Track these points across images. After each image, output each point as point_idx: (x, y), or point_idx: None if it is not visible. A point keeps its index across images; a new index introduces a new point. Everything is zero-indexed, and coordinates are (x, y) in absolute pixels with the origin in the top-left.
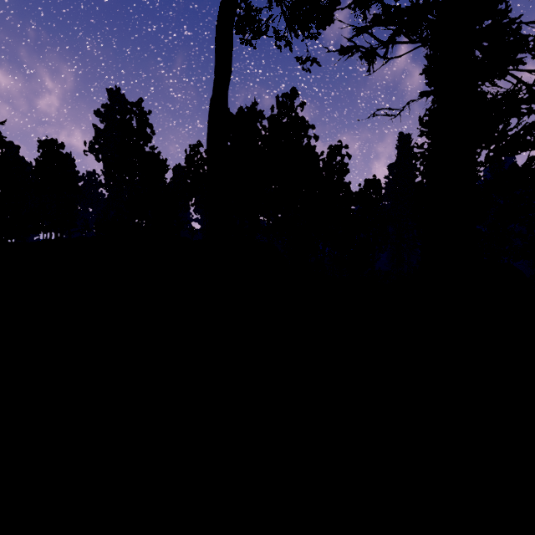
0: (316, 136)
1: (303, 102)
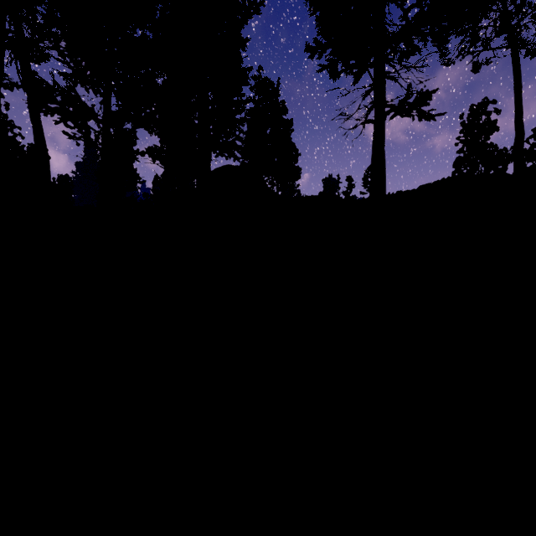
0: (23, 136)
1: (7, 102)
